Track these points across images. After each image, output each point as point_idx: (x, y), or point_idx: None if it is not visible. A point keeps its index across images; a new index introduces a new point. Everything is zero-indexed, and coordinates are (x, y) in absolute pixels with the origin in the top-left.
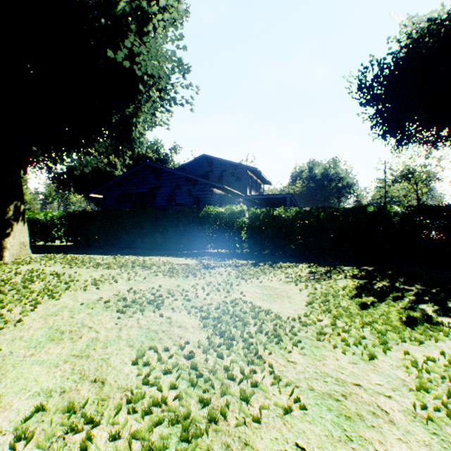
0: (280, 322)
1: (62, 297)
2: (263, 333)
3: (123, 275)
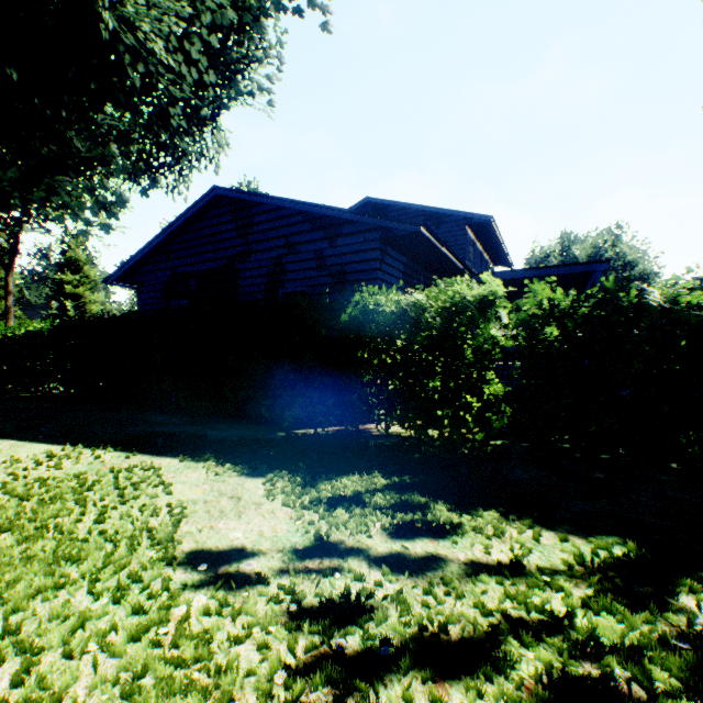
0: None
1: None
2: None
3: None
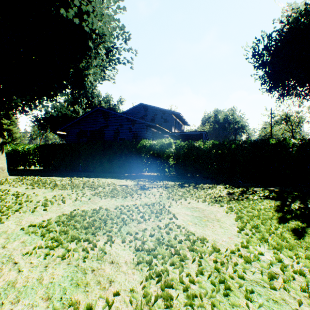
0: (219, 257)
1: (8, 220)
2: (205, 275)
3: (72, 196)
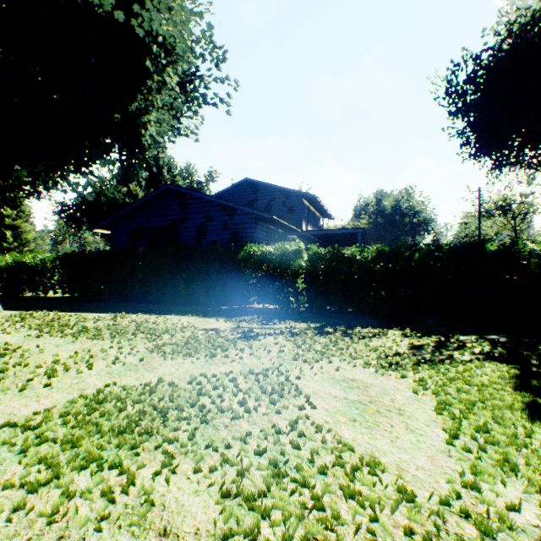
0: (418, 518)
1: None
2: None
3: (110, 353)
